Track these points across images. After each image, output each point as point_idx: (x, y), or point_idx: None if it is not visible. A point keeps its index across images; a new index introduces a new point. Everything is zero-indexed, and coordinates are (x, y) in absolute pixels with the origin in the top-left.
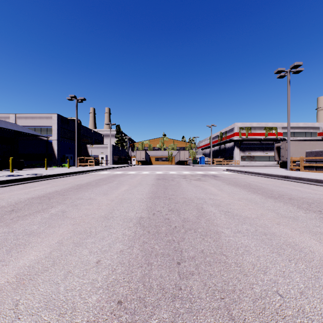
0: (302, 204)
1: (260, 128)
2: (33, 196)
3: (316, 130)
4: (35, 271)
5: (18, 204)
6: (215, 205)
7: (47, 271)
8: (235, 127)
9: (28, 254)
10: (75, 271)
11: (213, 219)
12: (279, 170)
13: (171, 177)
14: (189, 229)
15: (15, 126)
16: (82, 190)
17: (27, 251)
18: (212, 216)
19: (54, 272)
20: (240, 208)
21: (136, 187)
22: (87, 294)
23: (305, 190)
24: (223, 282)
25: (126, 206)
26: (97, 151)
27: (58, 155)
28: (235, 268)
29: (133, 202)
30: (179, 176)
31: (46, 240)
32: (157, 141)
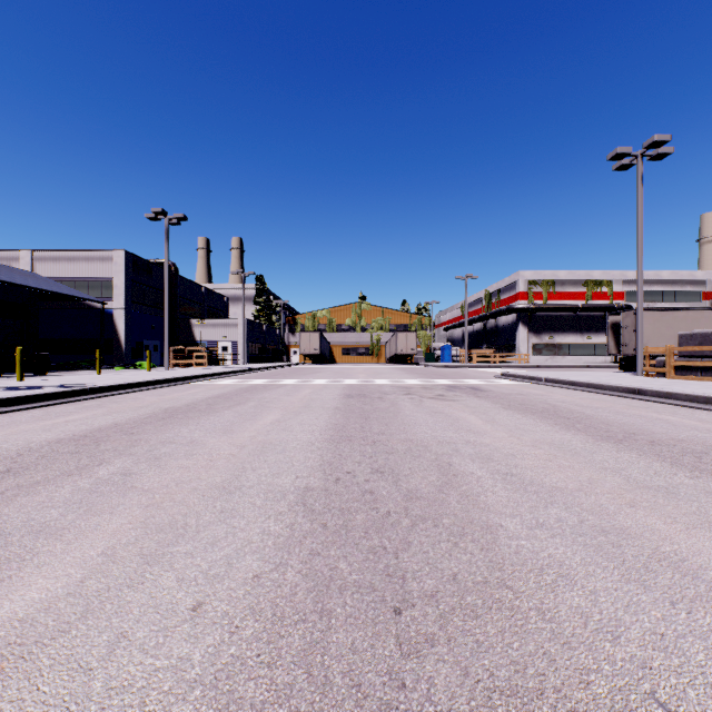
0: (682, 456)
1: (575, 283)
2: (60, 436)
3: (698, 287)
4: (37, 633)
5: (23, 456)
6: (479, 458)
7: (66, 633)
8: (520, 280)
9: (26, 586)
10: (137, 634)
11: (477, 494)
12: (619, 376)
13: (378, 393)
14: (421, 520)
15: (31, 279)
16: (175, 422)
17: (24, 576)
18: (474, 485)
19: (85, 636)
20: (539, 465)
21: (297, 416)
22: (160, 704)
23: (682, 421)
24: (512, 665)
25: (273, 460)
26: (214, 334)
27: (127, 343)
28: (539, 626)
29: (290, 450)
30: (397, 390)
31: (75, 549)
32: (347, 311)
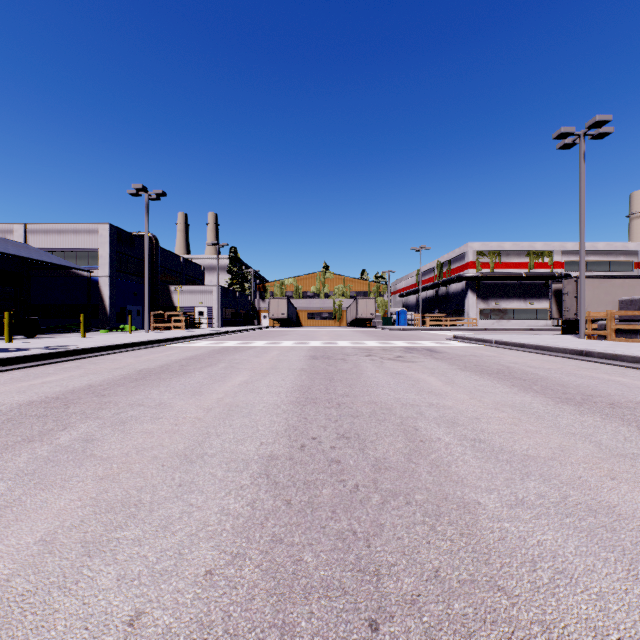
0: None
1: (519, 254)
2: (32, 398)
3: (631, 257)
4: None
5: None
6: (445, 422)
7: None
8: (469, 251)
9: None
10: None
11: (447, 463)
12: (563, 339)
13: (341, 354)
14: (392, 495)
15: (23, 249)
16: (147, 383)
17: None
18: (443, 453)
19: None
20: (505, 429)
21: (265, 377)
22: None
23: (634, 382)
24: None
25: (239, 424)
26: (191, 300)
27: (112, 308)
28: None
29: (256, 413)
30: (358, 352)
31: (11, 534)
32: (312, 280)
